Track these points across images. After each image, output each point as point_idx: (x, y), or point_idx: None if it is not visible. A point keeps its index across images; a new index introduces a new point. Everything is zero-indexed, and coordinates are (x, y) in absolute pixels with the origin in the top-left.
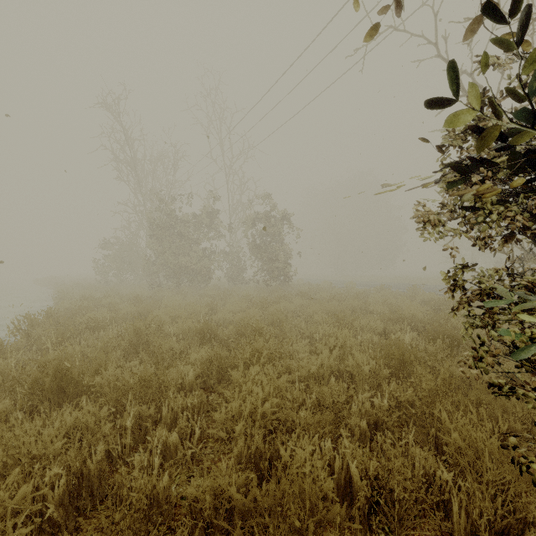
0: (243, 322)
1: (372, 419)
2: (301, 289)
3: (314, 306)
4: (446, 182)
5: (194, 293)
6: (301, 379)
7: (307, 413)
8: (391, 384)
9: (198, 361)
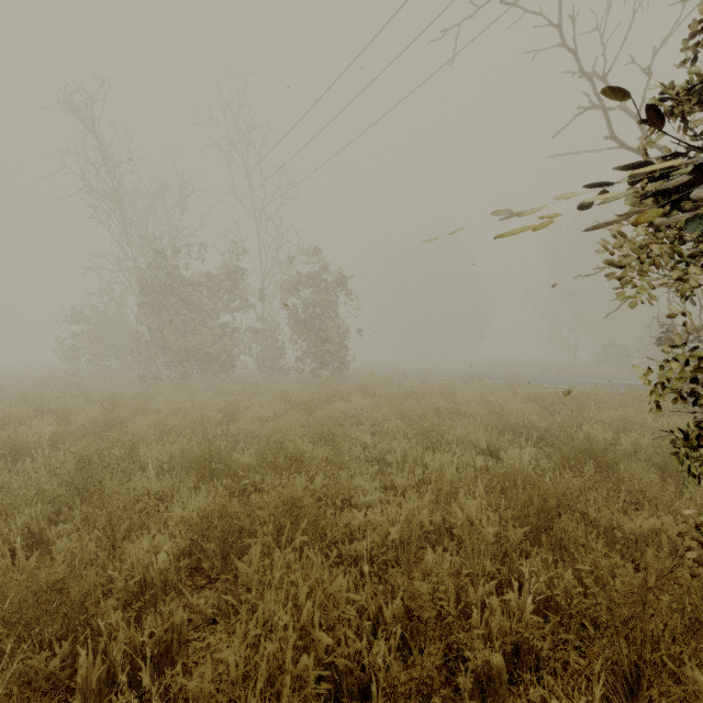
0: (273, 439)
1: (509, 639)
2: (362, 381)
3: (383, 409)
4: (641, 196)
5: (208, 388)
6: (370, 546)
7: (390, 644)
8: (534, 562)
9: (186, 521)
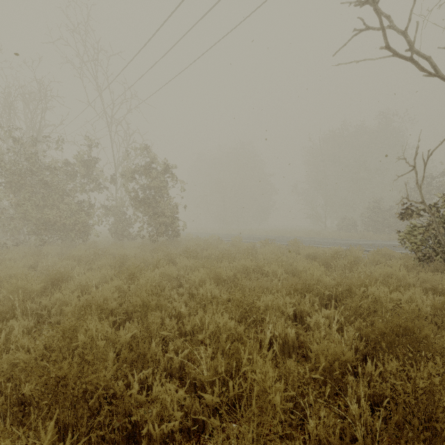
0: (60, 330)
1: None
2: (189, 244)
3: (201, 273)
4: None
5: (63, 252)
6: None
7: None
8: None
9: None
